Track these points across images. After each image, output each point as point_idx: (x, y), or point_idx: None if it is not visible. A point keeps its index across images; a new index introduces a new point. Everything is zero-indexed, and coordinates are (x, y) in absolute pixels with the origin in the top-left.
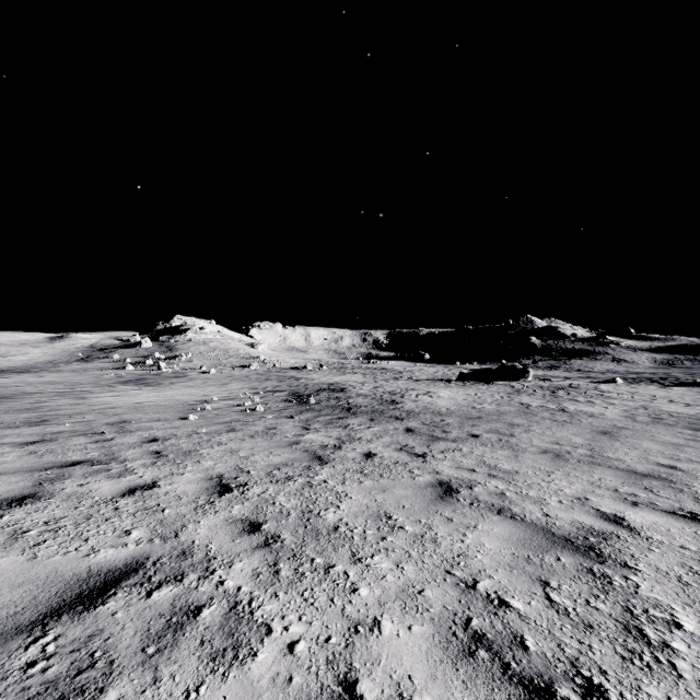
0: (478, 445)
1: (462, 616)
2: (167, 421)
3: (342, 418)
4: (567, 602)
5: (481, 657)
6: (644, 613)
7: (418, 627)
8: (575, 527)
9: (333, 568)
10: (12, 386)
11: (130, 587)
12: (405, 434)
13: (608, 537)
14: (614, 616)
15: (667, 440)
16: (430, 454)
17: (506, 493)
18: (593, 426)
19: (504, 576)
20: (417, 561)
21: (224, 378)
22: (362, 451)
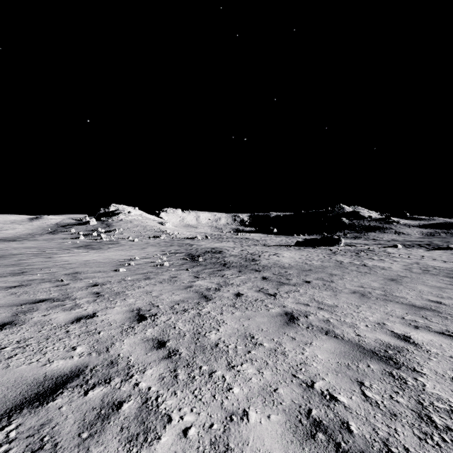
0: (310, 288)
1: (305, 408)
2: (105, 272)
3: (220, 270)
4: (377, 397)
5: (320, 439)
6: (431, 404)
7: (274, 416)
8: (378, 343)
9: (214, 373)
10: (4, 250)
11: (73, 388)
12: (261, 281)
13: (401, 350)
14: (410, 407)
15: (434, 284)
16: (278, 294)
17: (330, 320)
18: (384, 275)
19: (332, 379)
20: (272, 368)
21: (143, 245)
22: (234, 292)
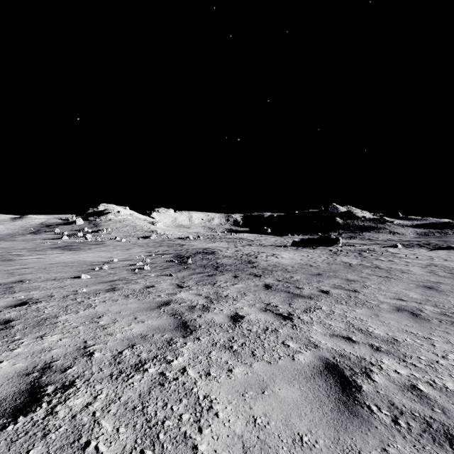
0: (334, 302)
1: None
2: (60, 280)
3: (212, 275)
4: None
5: None
6: None
7: None
8: None
9: None
10: None
11: None
12: (265, 291)
13: None
14: None
15: None
16: (295, 315)
17: (420, 387)
18: (413, 280)
19: None
20: None
21: (130, 245)
22: (229, 312)
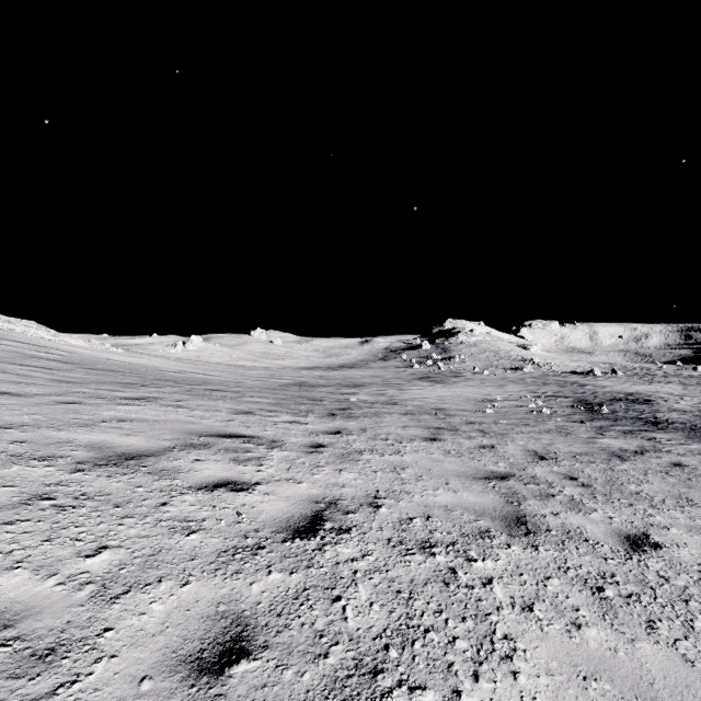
0: None
1: None
2: (471, 412)
3: (646, 431)
4: None
5: None
6: None
7: (698, 537)
8: None
9: (634, 505)
10: (356, 378)
11: (514, 480)
12: None
13: None
14: None
15: None
16: None
17: None
18: None
19: None
20: None
21: (499, 380)
22: (669, 460)
